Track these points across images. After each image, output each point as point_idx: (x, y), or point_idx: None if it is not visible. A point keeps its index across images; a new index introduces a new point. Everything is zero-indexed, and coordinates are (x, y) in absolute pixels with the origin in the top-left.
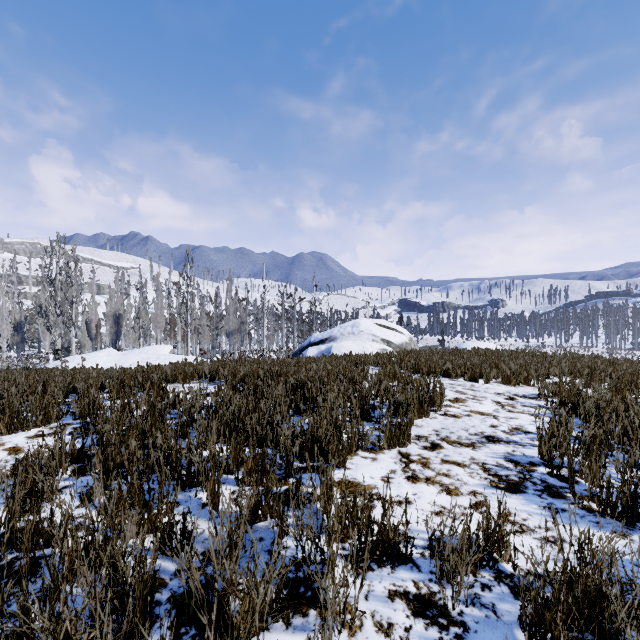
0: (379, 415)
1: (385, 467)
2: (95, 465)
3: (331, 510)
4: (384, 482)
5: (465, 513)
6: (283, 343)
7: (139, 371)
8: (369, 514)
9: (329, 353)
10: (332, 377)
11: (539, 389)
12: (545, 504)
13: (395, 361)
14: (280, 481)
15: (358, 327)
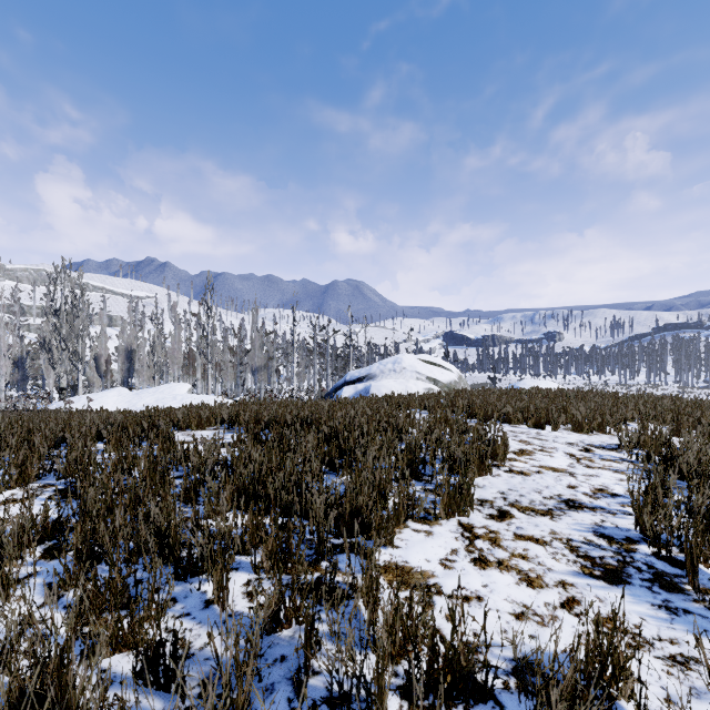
0: (431, 473)
1: (444, 545)
2: (73, 543)
3: (377, 614)
4: (444, 567)
5: (556, 616)
6: (315, 381)
7: (145, 416)
8: (433, 632)
9: (367, 393)
10: (373, 425)
11: (620, 439)
12: (659, 601)
13: (445, 403)
14: (310, 565)
15: (400, 363)
